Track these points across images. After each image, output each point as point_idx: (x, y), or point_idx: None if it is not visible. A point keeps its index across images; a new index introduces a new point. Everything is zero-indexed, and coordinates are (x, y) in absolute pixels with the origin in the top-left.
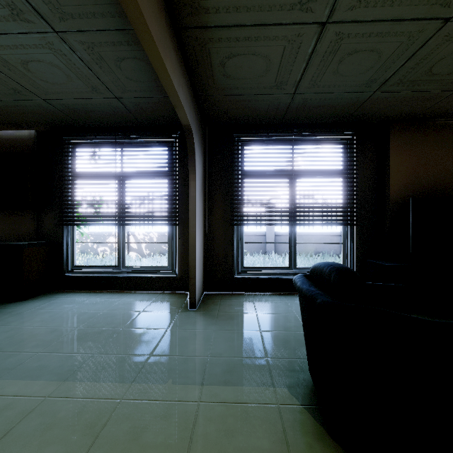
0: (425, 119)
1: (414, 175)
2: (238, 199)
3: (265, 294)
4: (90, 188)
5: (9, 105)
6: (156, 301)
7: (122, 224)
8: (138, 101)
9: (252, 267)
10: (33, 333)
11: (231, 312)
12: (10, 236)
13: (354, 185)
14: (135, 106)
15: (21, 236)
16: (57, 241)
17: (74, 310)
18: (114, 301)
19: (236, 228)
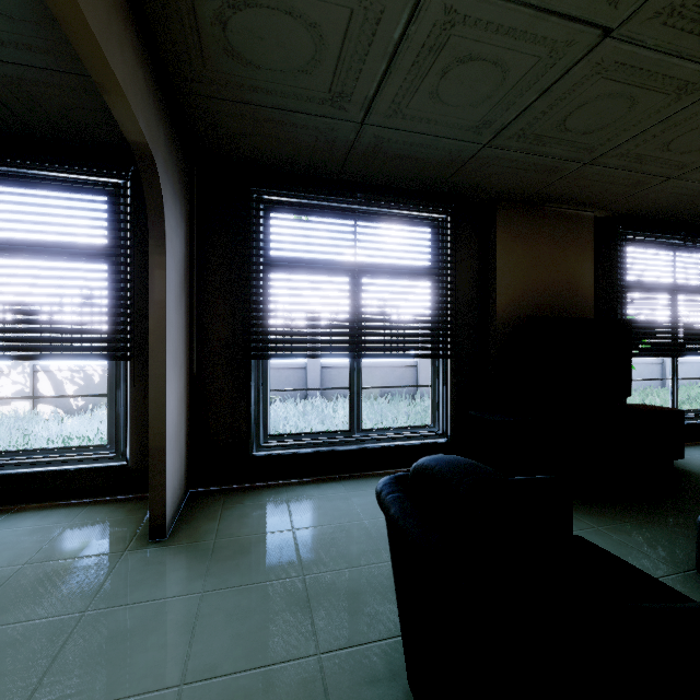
0: (539, 203)
1: (526, 284)
2: (259, 309)
3: (309, 481)
4: None
5: None
6: (71, 527)
7: None
8: (16, 74)
9: (285, 435)
10: None
11: (242, 535)
12: None
13: (449, 293)
14: (11, 86)
15: None
16: None
17: None
18: None
19: (254, 365)
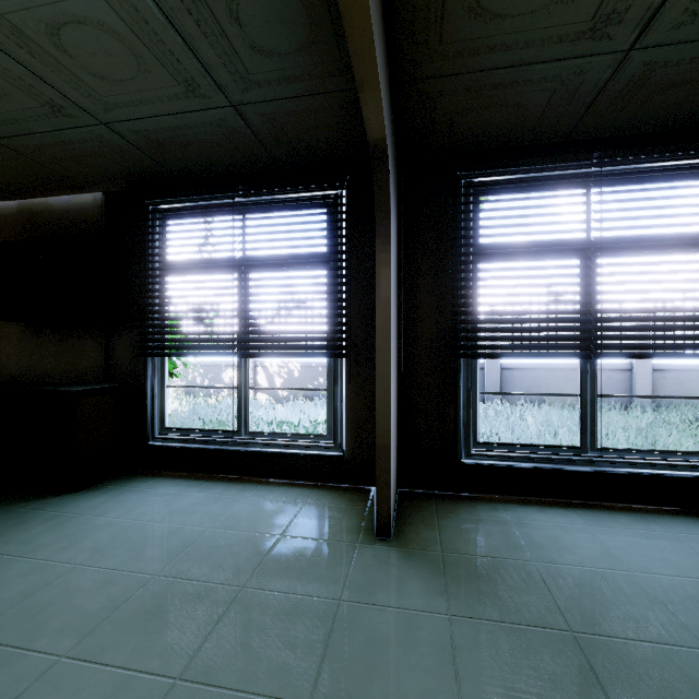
0: None
1: None
2: (469, 304)
3: (528, 501)
4: (189, 290)
5: (52, 143)
6: (306, 507)
7: (245, 354)
8: (274, 110)
9: (496, 444)
10: (69, 586)
11: (471, 554)
12: (65, 374)
13: None
14: (268, 123)
15: (82, 375)
16: (137, 384)
17: (156, 522)
18: (229, 502)
19: (462, 364)
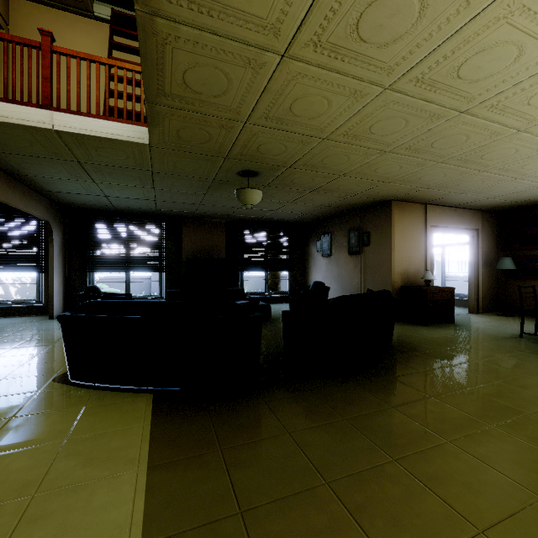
0: (201, 218)
1: (195, 246)
2: (90, 256)
3: None
4: None
5: None
6: (25, 319)
7: None
8: None
9: None
10: None
11: None
12: None
13: (165, 249)
14: None
15: None
16: None
17: None
18: None
19: (88, 274)
